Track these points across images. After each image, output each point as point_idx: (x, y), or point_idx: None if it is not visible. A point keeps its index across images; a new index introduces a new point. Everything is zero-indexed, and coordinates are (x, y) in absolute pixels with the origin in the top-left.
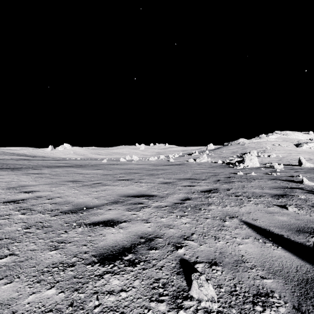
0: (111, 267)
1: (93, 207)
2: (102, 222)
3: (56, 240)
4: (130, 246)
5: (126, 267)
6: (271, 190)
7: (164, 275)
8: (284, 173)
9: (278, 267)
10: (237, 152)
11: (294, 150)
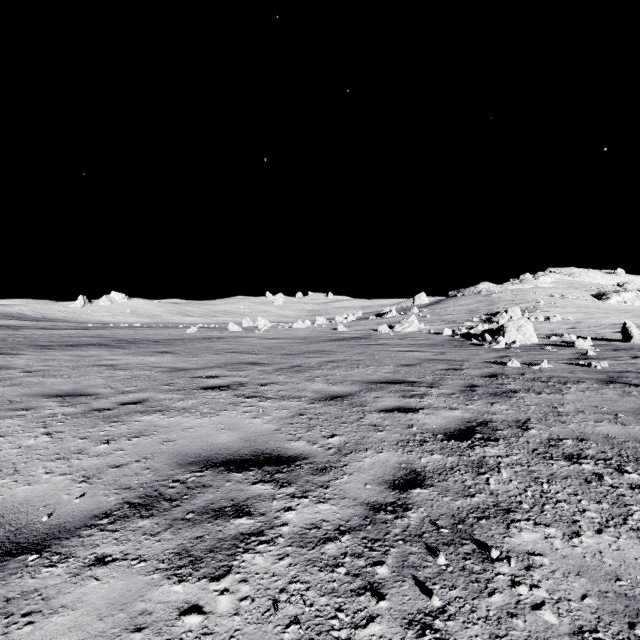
0: None
1: (40, 541)
2: None
3: None
4: None
5: None
6: None
7: None
8: (612, 361)
9: None
10: (479, 311)
11: (593, 306)
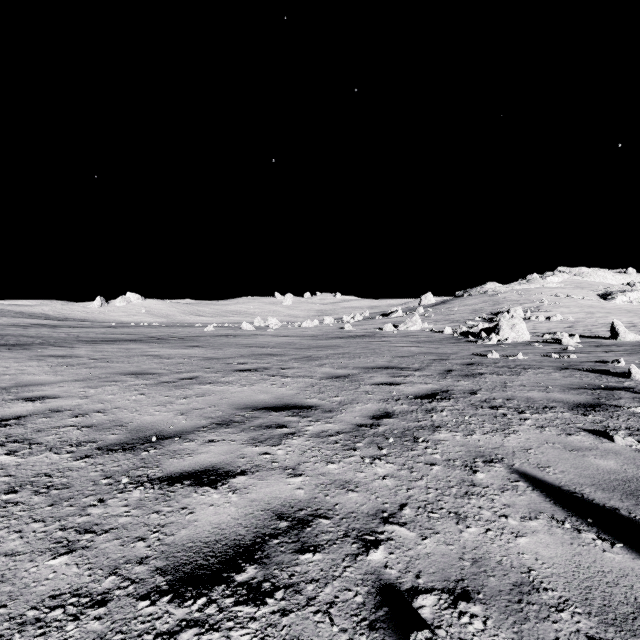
0: (201, 607)
1: (175, 435)
2: (191, 473)
3: (74, 524)
4: (253, 542)
5: (240, 607)
6: (565, 393)
7: (337, 634)
8: (584, 355)
9: (627, 606)
10: (483, 311)
11: (598, 306)
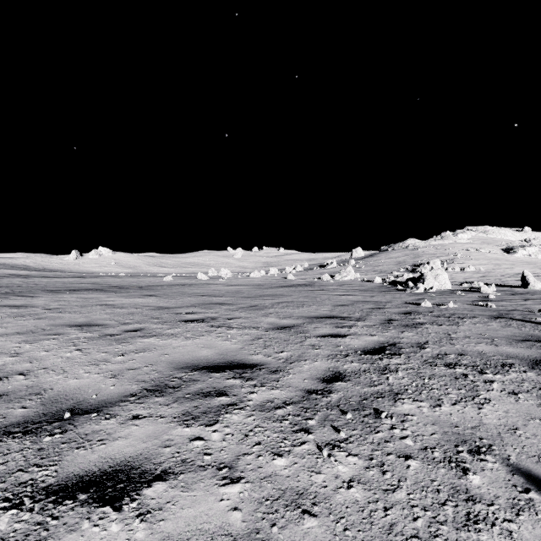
0: None
1: (95, 408)
2: (94, 477)
3: None
4: None
5: None
6: (514, 346)
7: None
8: (507, 303)
9: None
10: (406, 263)
11: (502, 259)
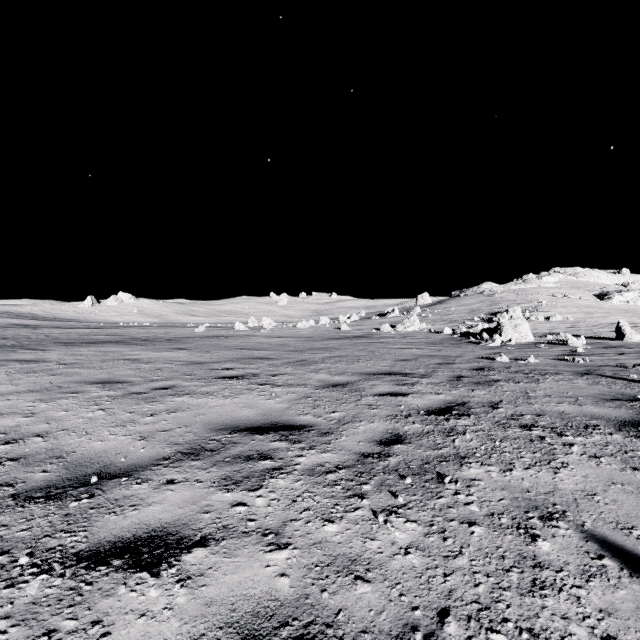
0: None
1: (124, 472)
2: (128, 543)
3: None
4: None
5: None
6: (600, 406)
7: None
8: (597, 357)
9: None
10: (481, 311)
11: (595, 306)
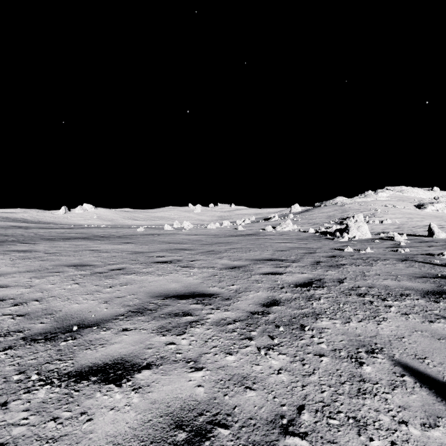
0: None
1: (95, 323)
2: (100, 367)
3: None
4: None
5: None
6: (412, 281)
7: None
8: (414, 249)
9: None
10: (335, 217)
11: (415, 213)
